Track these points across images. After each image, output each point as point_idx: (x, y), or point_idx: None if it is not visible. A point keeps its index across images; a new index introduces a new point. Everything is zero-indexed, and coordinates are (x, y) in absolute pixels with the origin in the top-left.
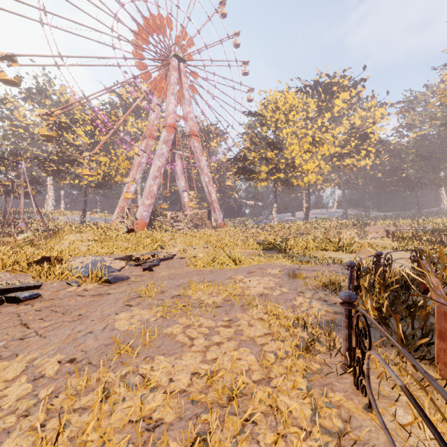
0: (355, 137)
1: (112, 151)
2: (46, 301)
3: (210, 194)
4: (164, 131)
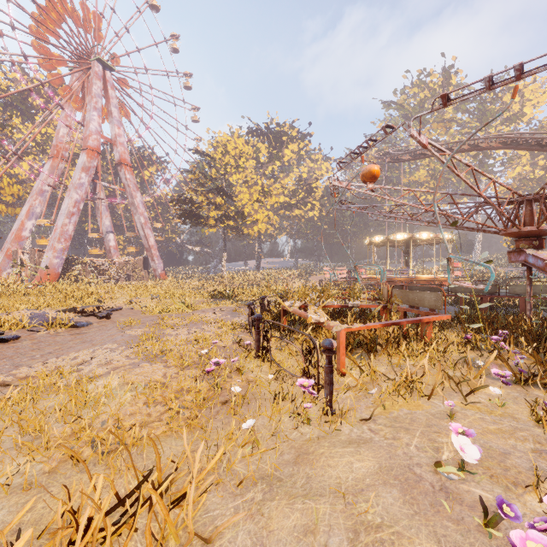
0: (302, 189)
1: None
2: (30, 340)
3: (147, 238)
4: (83, 155)
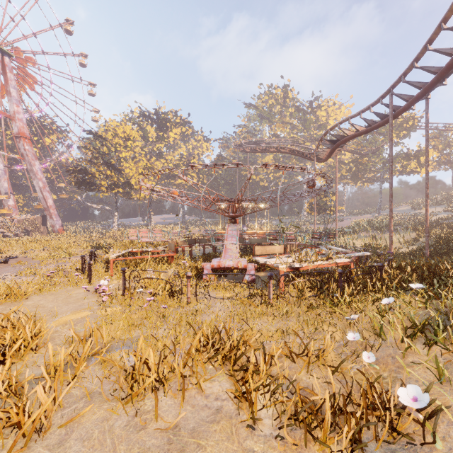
0: (184, 163)
1: None
2: None
3: (46, 200)
4: None
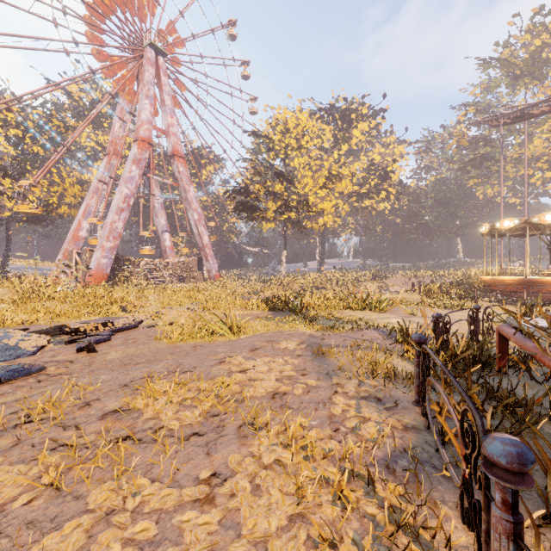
0: (374, 175)
1: (54, 170)
2: None
3: (201, 236)
4: (134, 147)
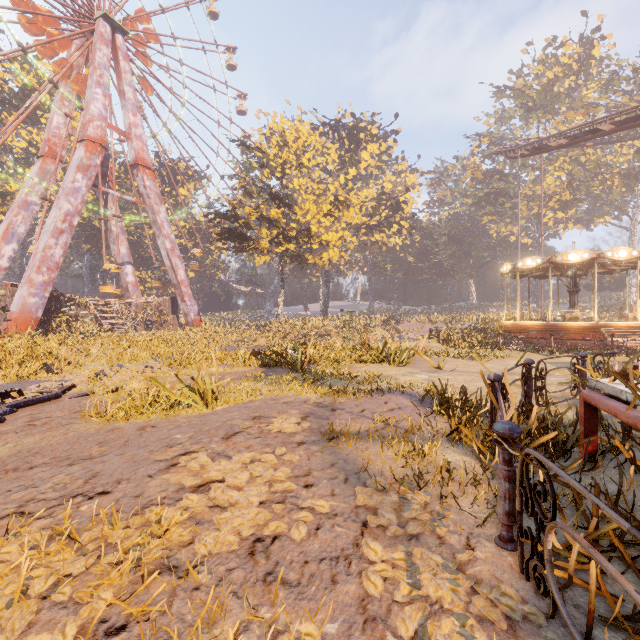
0: (385, 205)
1: None
2: None
3: (175, 270)
4: (80, 149)
